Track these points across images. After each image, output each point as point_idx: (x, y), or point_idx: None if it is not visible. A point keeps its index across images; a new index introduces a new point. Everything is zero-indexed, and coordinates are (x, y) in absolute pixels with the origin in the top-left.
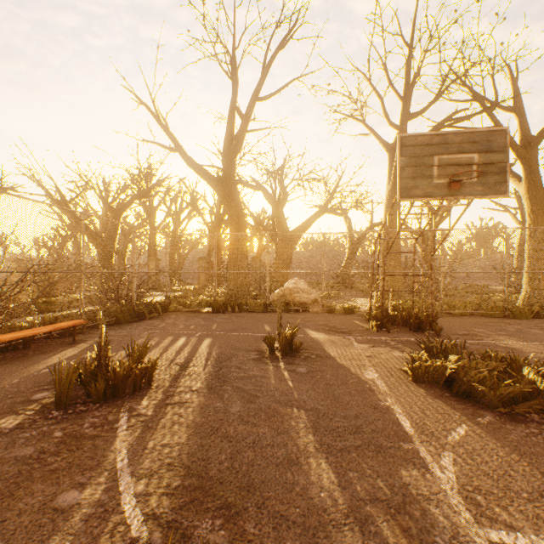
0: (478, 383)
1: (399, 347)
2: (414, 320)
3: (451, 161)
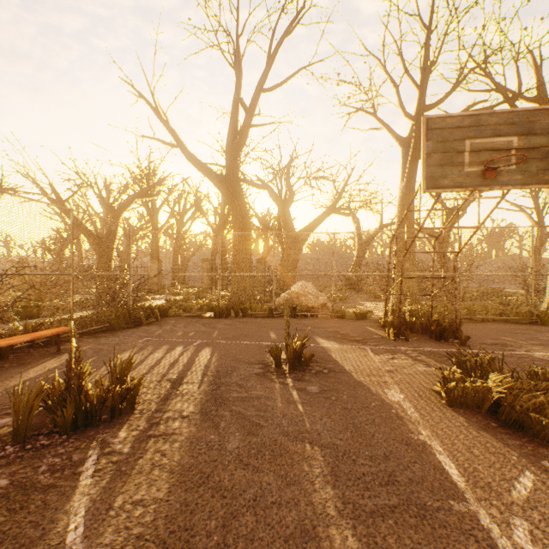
0: (533, 412)
1: (423, 359)
2: (436, 327)
3: (486, 146)
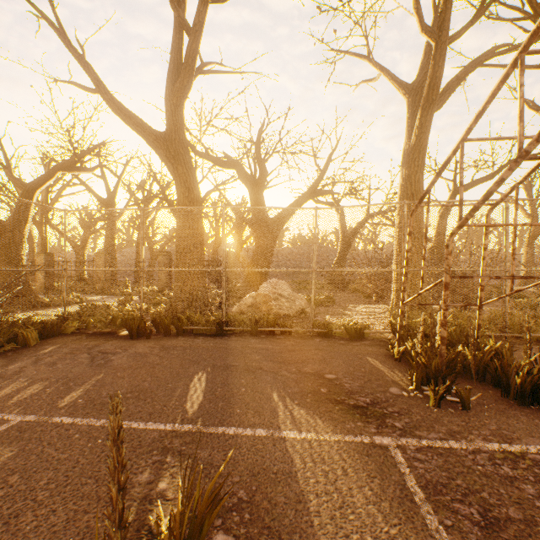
0: None
1: None
2: (521, 378)
3: None
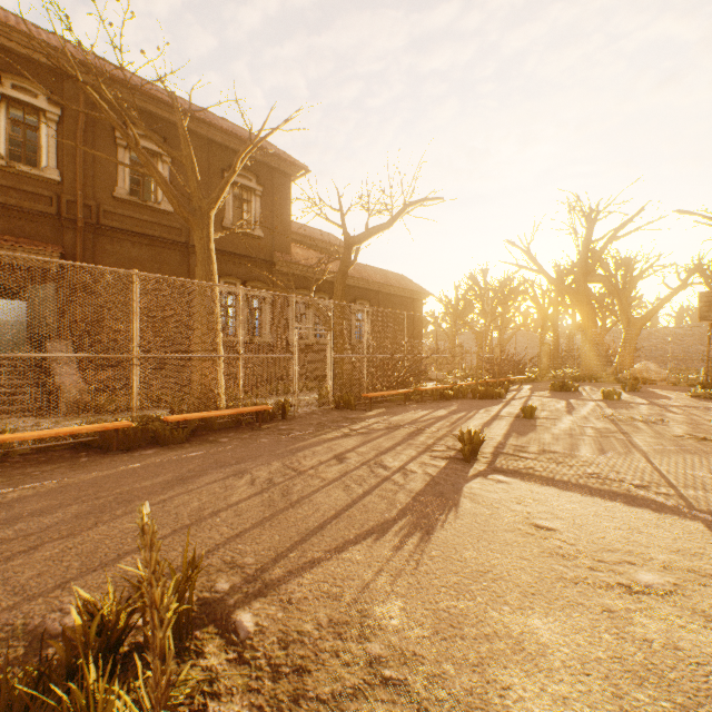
0: None
1: None
2: None
3: None
